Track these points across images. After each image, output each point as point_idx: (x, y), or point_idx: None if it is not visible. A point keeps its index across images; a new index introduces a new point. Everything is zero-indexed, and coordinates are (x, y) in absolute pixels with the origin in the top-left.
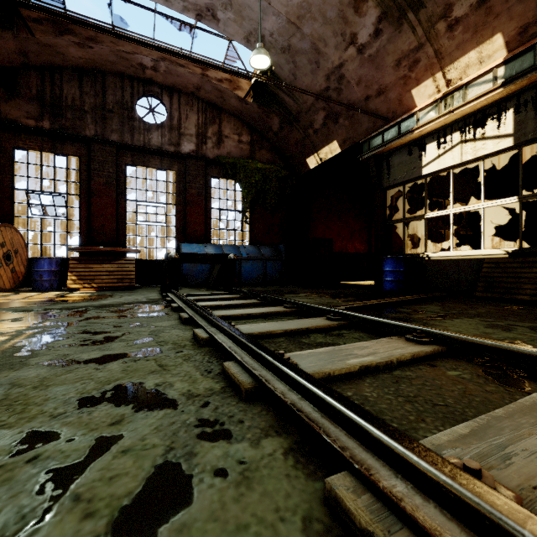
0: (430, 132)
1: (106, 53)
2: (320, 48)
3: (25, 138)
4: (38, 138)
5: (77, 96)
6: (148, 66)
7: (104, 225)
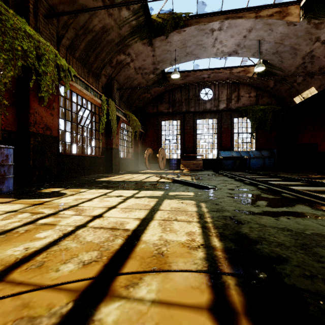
0: None
1: (191, 78)
2: (296, 47)
3: (164, 117)
4: (168, 116)
5: (180, 97)
6: (206, 77)
7: (189, 145)
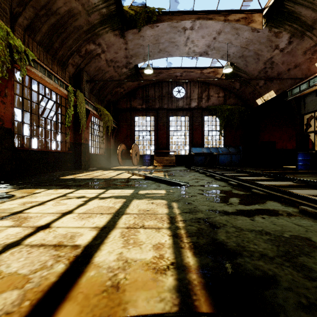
0: None
1: (164, 75)
2: (259, 53)
3: (138, 113)
4: (141, 112)
5: (153, 93)
6: (178, 75)
7: (162, 141)
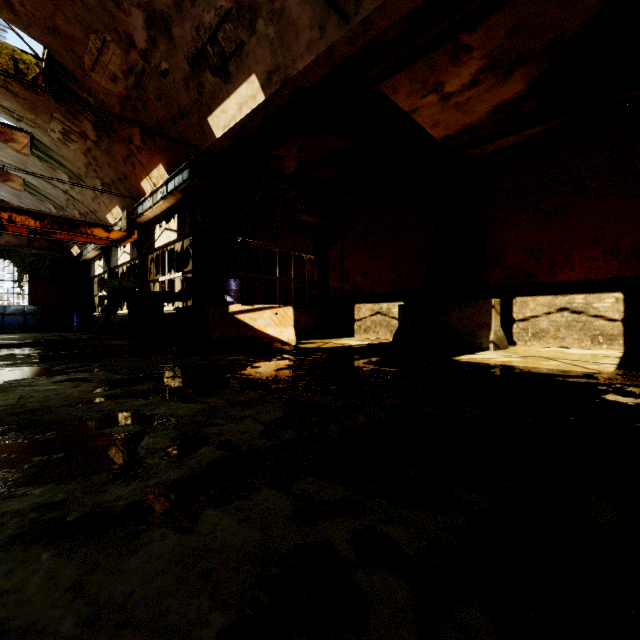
0: (94, 257)
1: None
2: (38, 207)
3: None
4: None
5: None
6: None
7: None
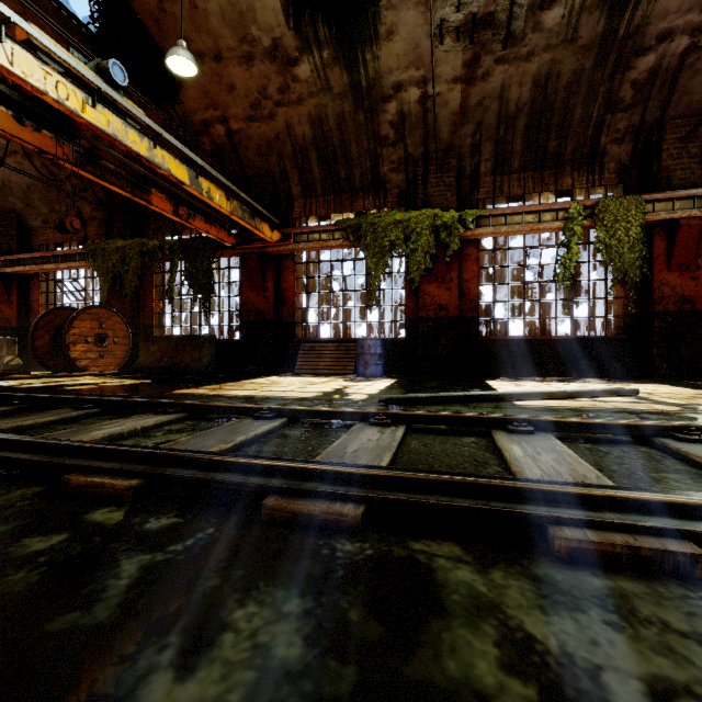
0: None
1: None
2: None
3: None
4: None
5: None
6: None
7: None
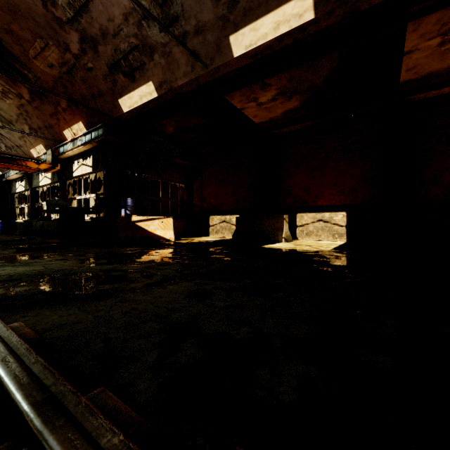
0: (16, 178)
1: None
2: None
3: None
4: None
5: None
6: None
7: None
